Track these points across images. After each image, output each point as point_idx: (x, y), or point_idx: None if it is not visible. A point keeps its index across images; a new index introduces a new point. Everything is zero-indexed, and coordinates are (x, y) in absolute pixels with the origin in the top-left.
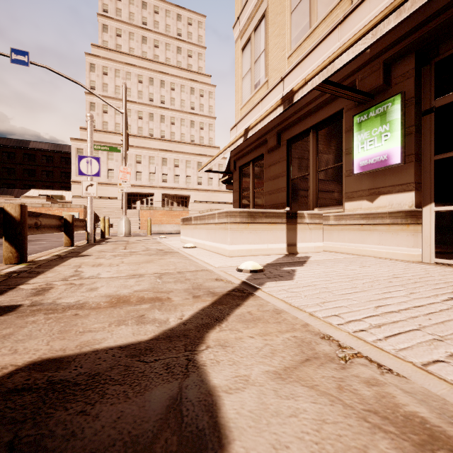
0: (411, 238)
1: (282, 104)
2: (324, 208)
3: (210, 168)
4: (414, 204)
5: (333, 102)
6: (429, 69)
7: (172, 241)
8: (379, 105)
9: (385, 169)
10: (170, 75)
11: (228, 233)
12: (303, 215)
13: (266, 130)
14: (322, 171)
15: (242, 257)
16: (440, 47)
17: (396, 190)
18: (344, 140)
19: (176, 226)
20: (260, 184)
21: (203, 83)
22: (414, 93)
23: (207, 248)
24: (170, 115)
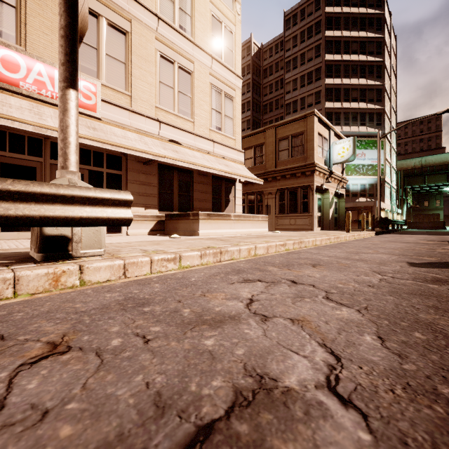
0: None
1: None
2: None
3: None
4: None
5: None
6: None
7: None
8: None
9: None
10: None
11: None
12: None
13: None
14: None
15: None
16: None
17: None
18: None
19: None
20: None
21: None
22: None
23: None
24: None
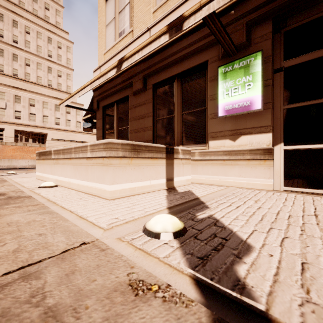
0: (268, 171)
1: (168, 32)
2: (189, 145)
3: (68, 112)
4: (271, 143)
5: (198, 54)
6: (279, 36)
7: (24, 177)
8: (243, 58)
9: (246, 114)
10: (24, 18)
11: (108, 170)
12: (178, 151)
13: (132, 74)
14: (187, 114)
15: (127, 199)
16: (288, 20)
17: (256, 131)
18: (208, 87)
19: (31, 161)
20: (124, 123)
21: (61, 36)
22: (271, 53)
23: (74, 188)
24: (24, 55)
